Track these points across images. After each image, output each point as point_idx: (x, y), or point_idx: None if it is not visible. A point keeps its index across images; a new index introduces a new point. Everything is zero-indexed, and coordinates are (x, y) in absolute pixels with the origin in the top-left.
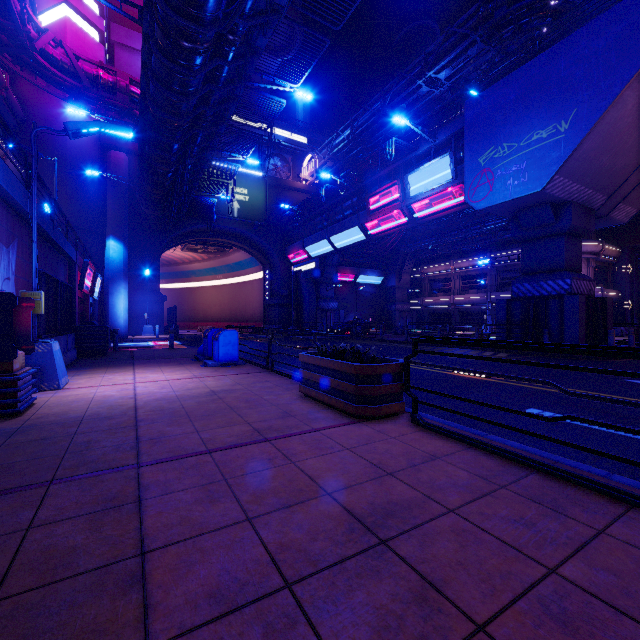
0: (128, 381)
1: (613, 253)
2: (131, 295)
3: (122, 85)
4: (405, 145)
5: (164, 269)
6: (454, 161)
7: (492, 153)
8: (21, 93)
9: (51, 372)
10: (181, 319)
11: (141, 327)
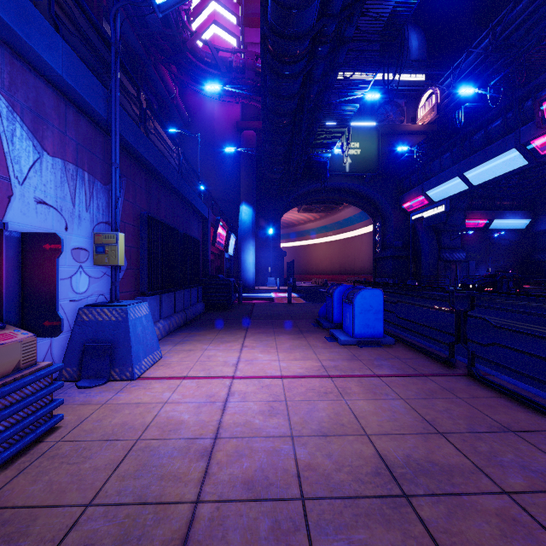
0: (226, 369)
1: None
2: (258, 252)
3: (249, 63)
4: None
5: (284, 231)
6: None
7: None
8: (187, 103)
9: (124, 352)
10: (297, 272)
11: (266, 279)
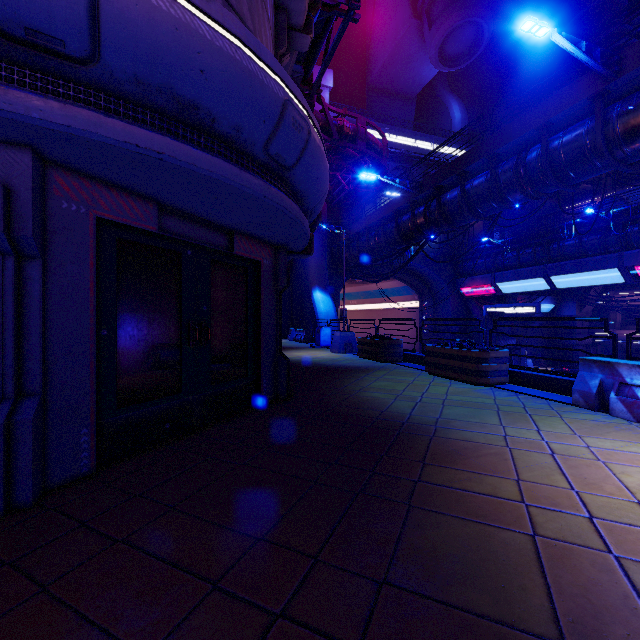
0: None
1: None
2: None
3: (361, 131)
4: None
5: None
6: None
7: None
8: None
9: None
10: None
11: None
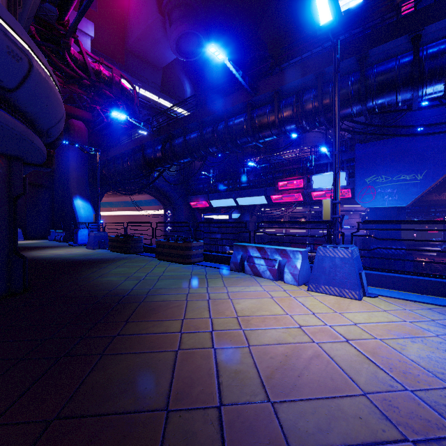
0: None
1: (367, 210)
2: None
3: (116, 80)
4: (315, 159)
5: None
6: (348, 176)
7: (374, 178)
8: None
9: None
10: None
11: None
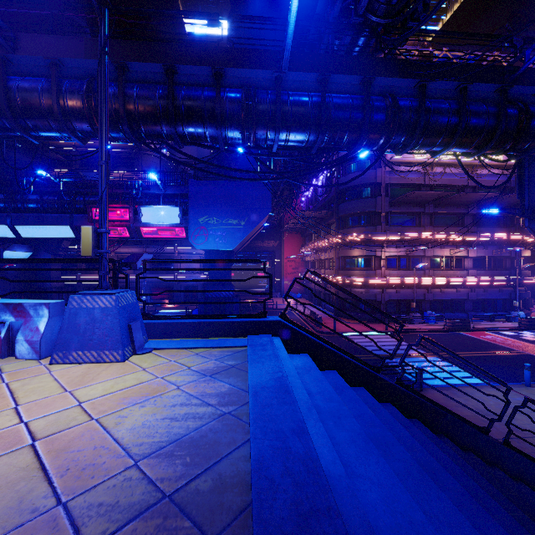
0: None
1: None
2: None
3: None
4: (143, 186)
5: None
6: (182, 213)
7: (207, 219)
8: None
9: None
10: None
11: None
